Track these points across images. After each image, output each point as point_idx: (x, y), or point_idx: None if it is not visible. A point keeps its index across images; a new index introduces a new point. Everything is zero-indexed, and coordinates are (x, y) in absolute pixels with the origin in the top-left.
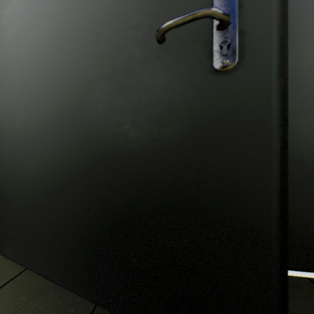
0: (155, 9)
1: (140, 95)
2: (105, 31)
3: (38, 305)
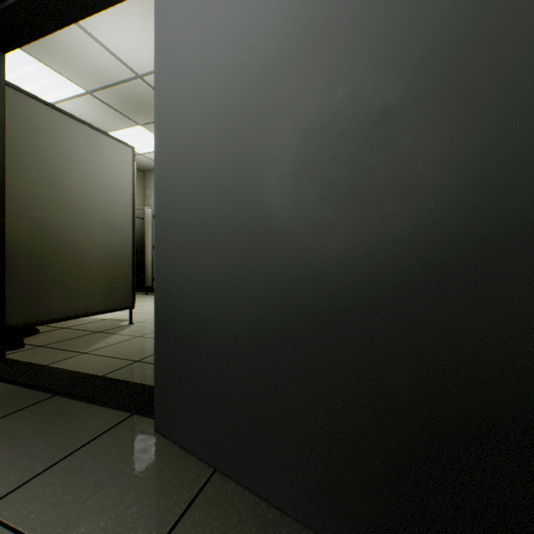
0: None
1: None
2: None
3: None
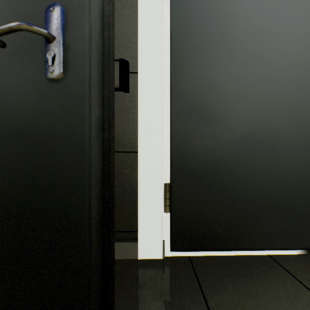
0: (7, 14)
1: None
2: None
3: None
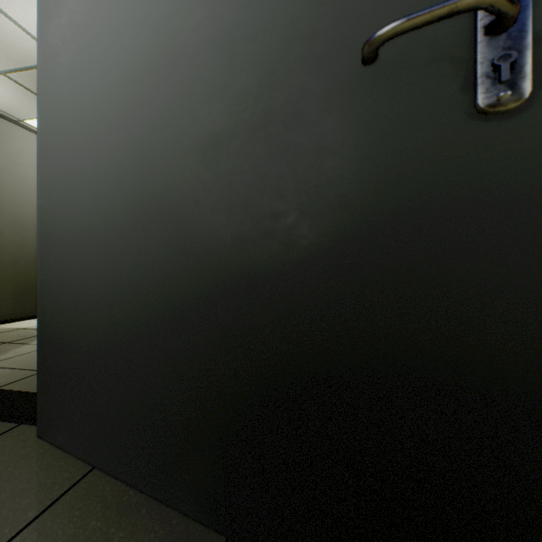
0: (349, 2)
1: (318, 162)
2: (247, 46)
3: (125, 537)
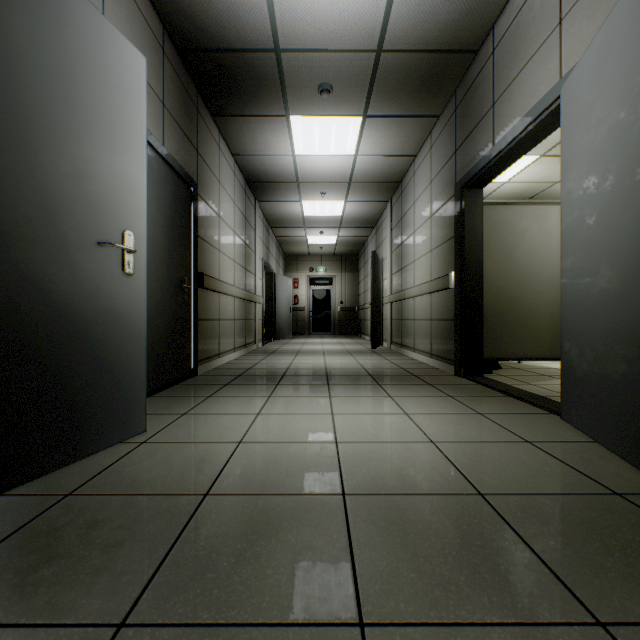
0: None
1: None
2: None
3: (599, 464)
